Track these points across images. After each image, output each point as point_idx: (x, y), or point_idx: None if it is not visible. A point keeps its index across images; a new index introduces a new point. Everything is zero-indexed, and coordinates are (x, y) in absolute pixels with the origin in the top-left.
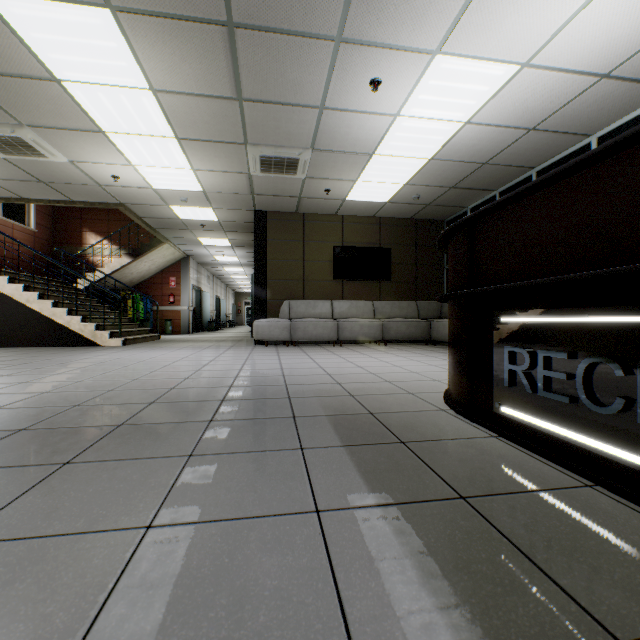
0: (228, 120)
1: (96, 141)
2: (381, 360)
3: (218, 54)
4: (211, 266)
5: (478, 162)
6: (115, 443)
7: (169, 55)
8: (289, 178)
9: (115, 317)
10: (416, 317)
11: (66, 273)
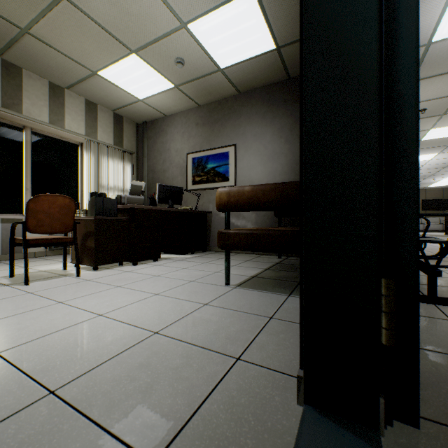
0: None
1: None
2: (437, 233)
3: None
4: None
5: None
6: None
7: None
8: None
9: None
10: None
11: None
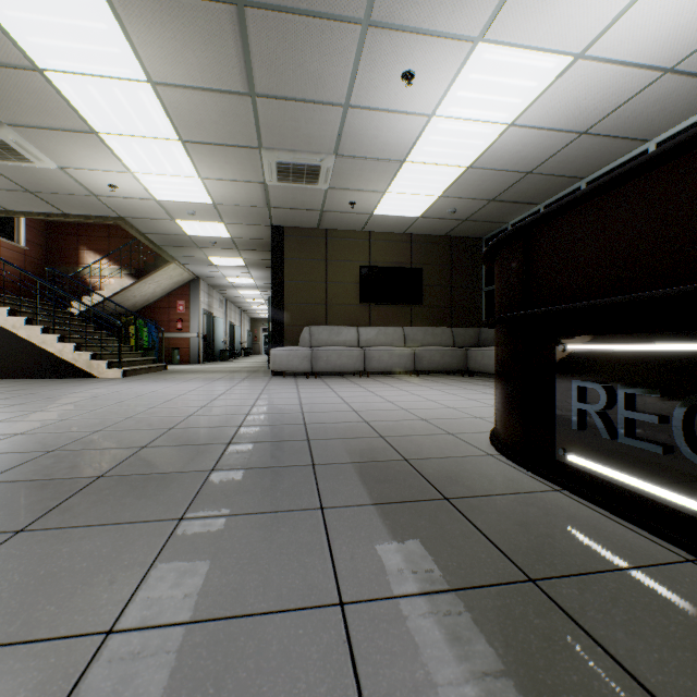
0: (239, 120)
1: (88, 144)
2: (414, 394)
3: (226, 39)
4: (224, 289)
5: (522, 171)
6: (88, 502)
7: (169, 40)
8: (310, 189)
9: (114, 345)
10: (451, 345)
11: (61, 296)
